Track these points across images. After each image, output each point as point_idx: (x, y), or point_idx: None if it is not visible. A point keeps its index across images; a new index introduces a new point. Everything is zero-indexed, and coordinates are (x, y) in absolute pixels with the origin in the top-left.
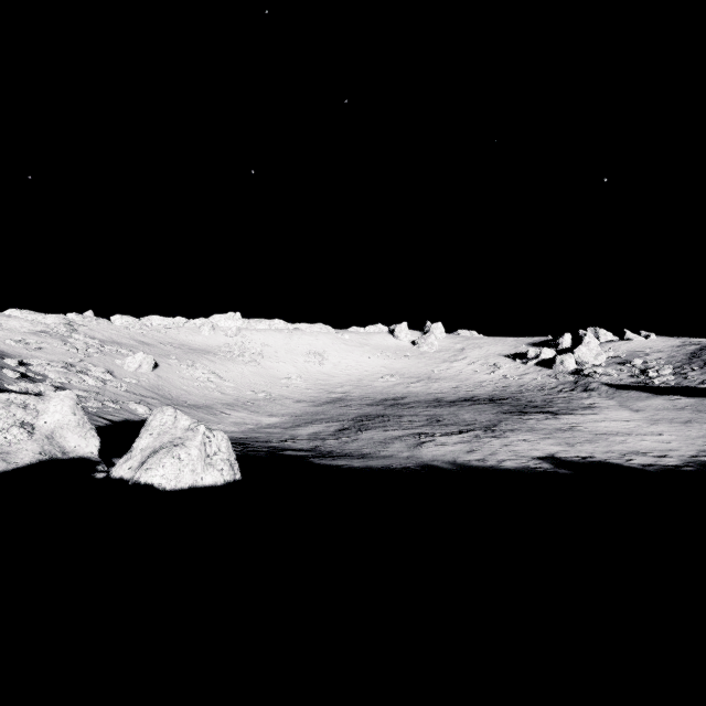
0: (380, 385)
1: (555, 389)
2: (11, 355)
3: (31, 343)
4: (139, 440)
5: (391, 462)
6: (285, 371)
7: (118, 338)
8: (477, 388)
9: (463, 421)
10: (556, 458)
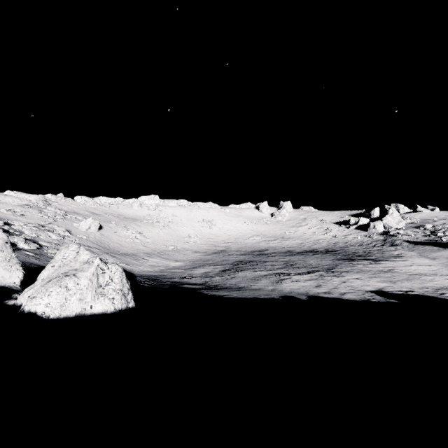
0: (249, 242)
1: (370, 245)
2: (1, 219)
3: (17, 212)
4: (42, 271)
5: (260, 293)
6: (186, 232)
7: (77, 210)
8: (315, 244)
9: (310, 265)
10: (384, 291)
